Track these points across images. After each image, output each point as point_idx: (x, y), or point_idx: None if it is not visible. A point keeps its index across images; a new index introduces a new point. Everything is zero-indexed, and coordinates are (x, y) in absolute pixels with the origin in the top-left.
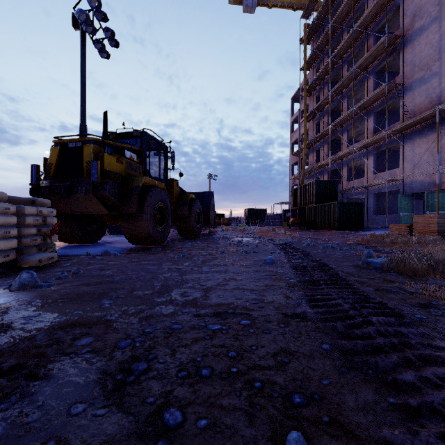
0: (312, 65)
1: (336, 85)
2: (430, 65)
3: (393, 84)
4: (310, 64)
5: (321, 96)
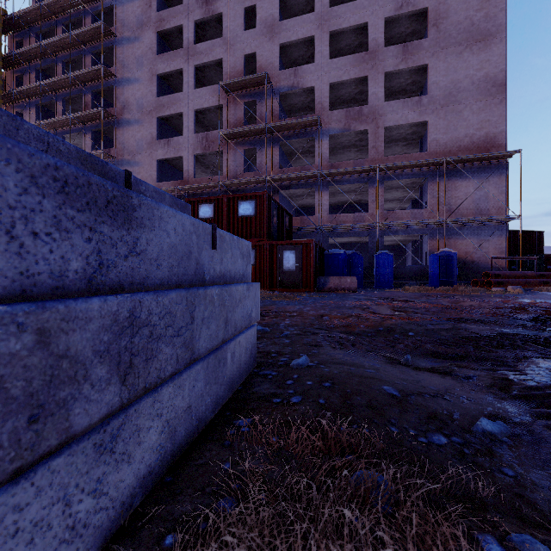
0: (11, 67)
1: (50, 120)
2: (135, 154)
3: (109, 154)
4: (8, 64)
5: (26, 117)
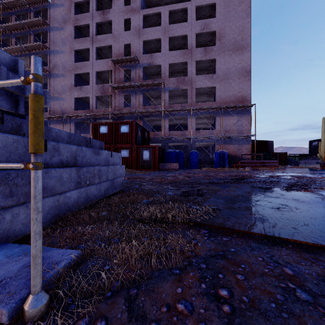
0: None
1: None
2: (61, 94)
3: None
4: None
5: None
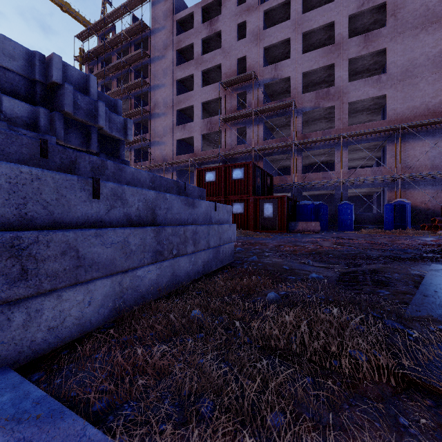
0: None
1: None
2: (162, 137)
3: (145, 138)
4: None
5: None
